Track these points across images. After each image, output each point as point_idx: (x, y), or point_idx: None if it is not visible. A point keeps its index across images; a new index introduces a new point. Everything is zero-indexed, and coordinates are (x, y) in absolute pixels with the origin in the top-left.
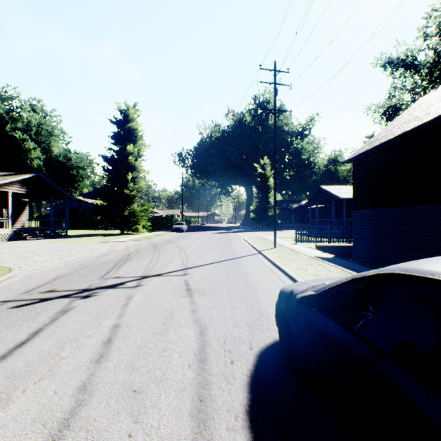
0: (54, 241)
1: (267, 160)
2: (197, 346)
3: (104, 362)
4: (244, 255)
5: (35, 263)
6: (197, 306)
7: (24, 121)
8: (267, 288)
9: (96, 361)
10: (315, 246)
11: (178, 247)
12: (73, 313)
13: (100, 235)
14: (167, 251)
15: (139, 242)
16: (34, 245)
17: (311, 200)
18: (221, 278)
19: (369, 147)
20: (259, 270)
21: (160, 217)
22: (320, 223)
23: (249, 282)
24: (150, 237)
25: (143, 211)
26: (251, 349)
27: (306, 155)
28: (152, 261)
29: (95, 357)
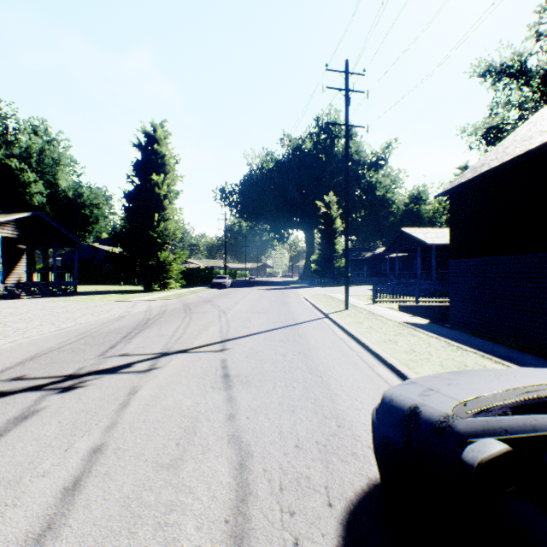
0: (55, 300)
1: (332, 197)
2: (231, 500)
3: (48, 544)
4: (306, 321)
5: (15, 332)
6: (237, 407)
7: (22, 146)
8: (343, 373)
9: (35, 540)
10: (398, 307)
11: (217, 309)
12: (34, 422)
13: (119, 292)
14: (201, 315)
15: (167, 301)
16: (27, 306)
17: (389, 247)
18: (275, 356)
19: (474, 173)
20: (328, 343)
21: (197, 269)
22: (400, 277)
23: (315, 362)
24: (182, 295)
25: (174, 261)
26: (331, 505)
27: (381, 191)
28: (179, 329)
29: (35, 530)
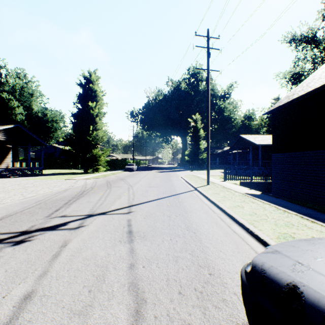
0: (28, 179)
1: (198, 116)
2: None
3: None
4: (183, 192)
5: None
6: (136, 257)
7: (10, 85)
8: (209, 230)
9: None
10: (239, 183)
11: (127, 184)
12: None
13: (68, 173)
14: (117, 188)
15: (97, 179)
16: (10, 182)
17: (232, 146)
18: (163, 217)
19: (288, 99)
20: (198, 207)
21: (116, 159)
22: (238, 164)
23: (190, 221)
24: (107, 175)
25: (102, 155)
26: None
27: (227, 112)
28: (102, 198)
29: None
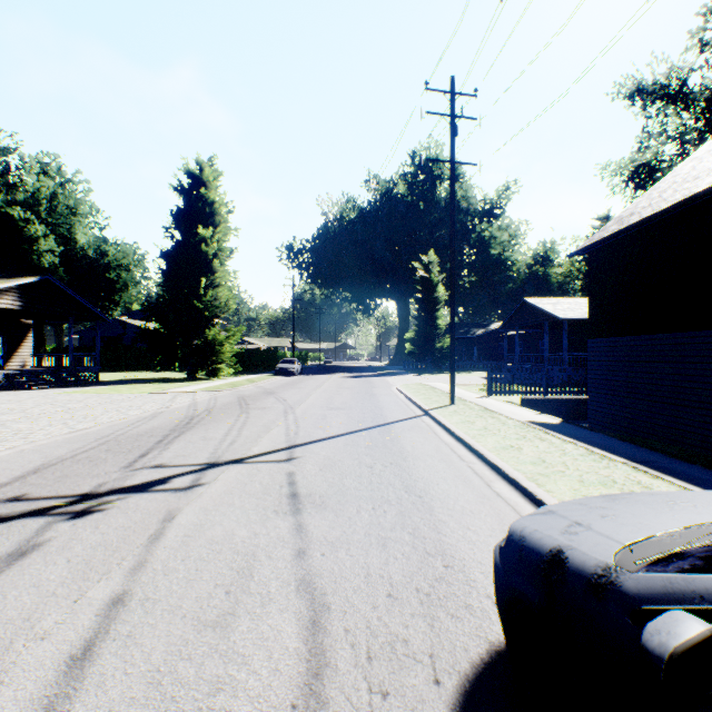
0: (70, 392)
1: (433, 257)
2: (300, 674)
3: None
4: (400, 419)
5: (15, 435)
6: (308, 539)
7: (28, 190)
8: (450, 491)
9: None
10: (520, 400)
11: (282, 403)
12: (34, 561)
13: (154, 381)
14: (261, 411)
15: (217, 393)
16: (33, 399)
17: (507, 322)
18: (359, 468)
19: (621, 225)
20: (430, 450)
21: (256, 350)
22: (521, 361)
23: (413, 476)
24: (237, 384)
25: (227, 340)
26: (438, 682)
27: (497, 248)
28: (232, 431)
29: None
